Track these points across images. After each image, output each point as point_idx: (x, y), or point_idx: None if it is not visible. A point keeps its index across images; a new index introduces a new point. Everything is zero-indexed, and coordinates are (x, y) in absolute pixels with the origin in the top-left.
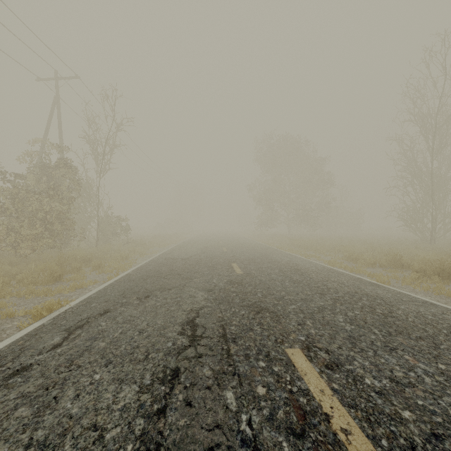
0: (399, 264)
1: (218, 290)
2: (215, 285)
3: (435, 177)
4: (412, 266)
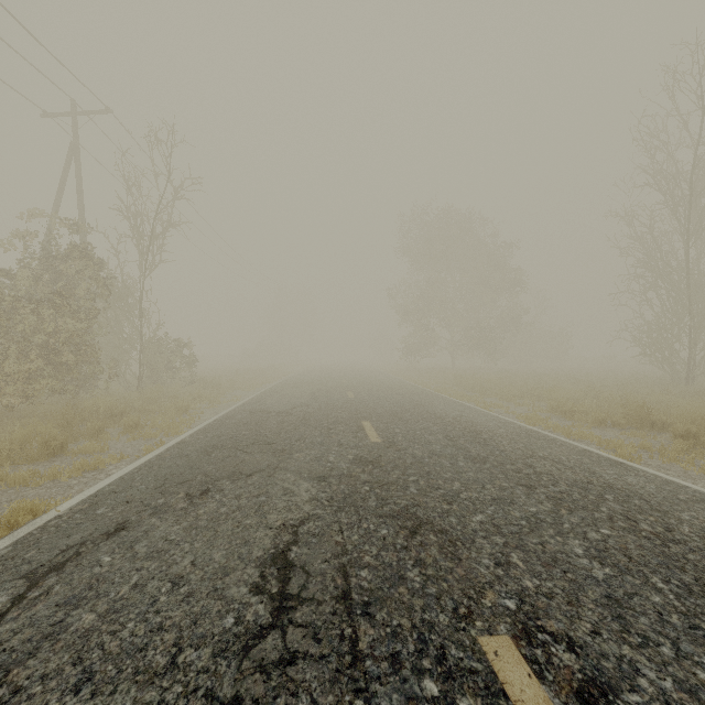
0: (647, 422)
1: (337, 479)
2: (331, 467)
3: (693, 276)
4: (673, 426)
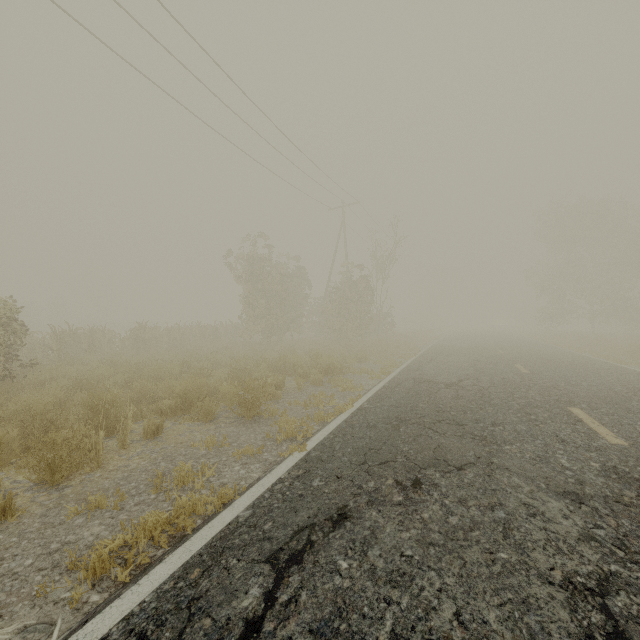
0: None
1: (487, 356)
2: (485, 355)
3: None
4: None
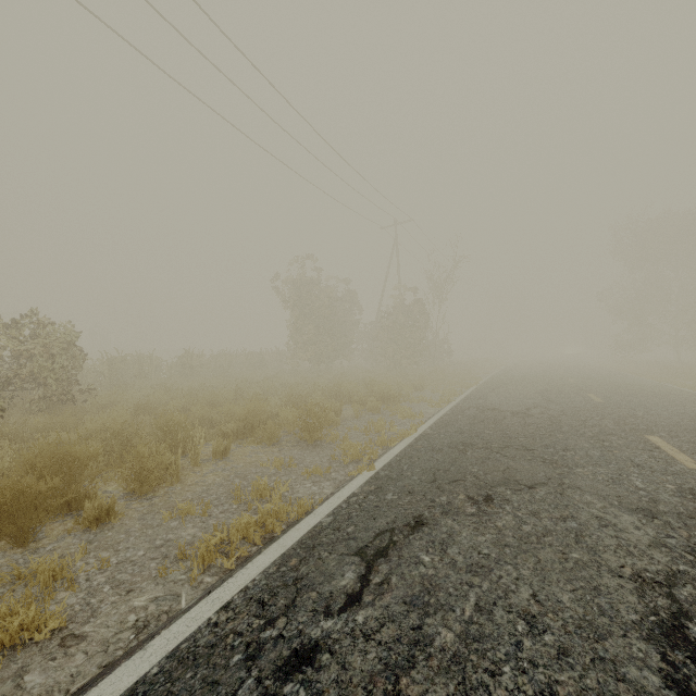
0: None
1: (556, 386)
2: (554, 384)
3: None
4: None
